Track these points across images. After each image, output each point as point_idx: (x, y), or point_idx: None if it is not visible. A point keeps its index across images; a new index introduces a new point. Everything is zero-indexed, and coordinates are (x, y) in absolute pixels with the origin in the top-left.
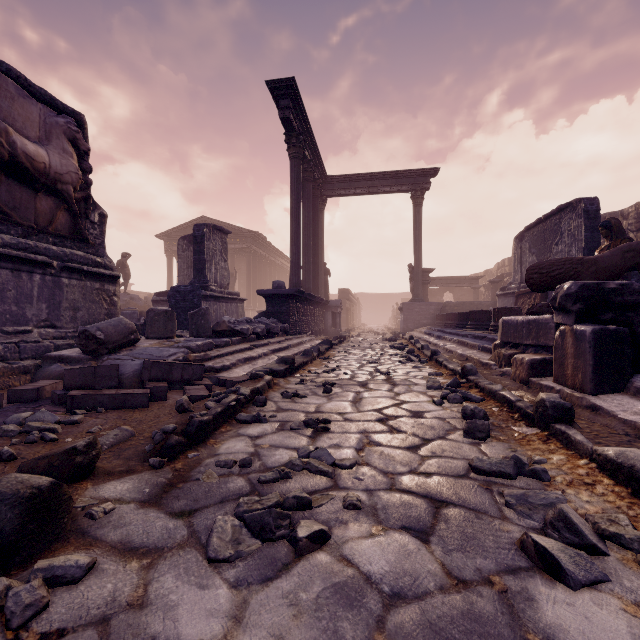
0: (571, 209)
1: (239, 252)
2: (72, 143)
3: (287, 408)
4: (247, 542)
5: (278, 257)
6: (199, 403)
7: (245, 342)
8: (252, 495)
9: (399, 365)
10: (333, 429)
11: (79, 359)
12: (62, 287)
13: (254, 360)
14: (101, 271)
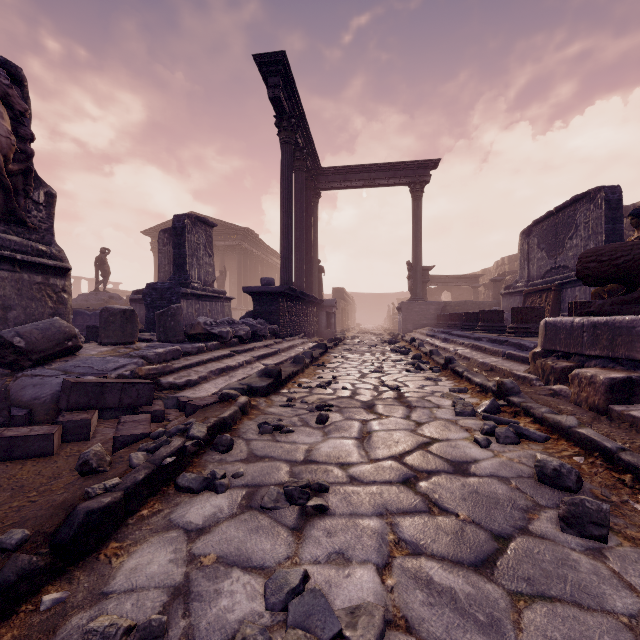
0: (588, 199)
1: (229, 249)
2: (3, 100)
3: (263, 454)
4: None
5: (270, 255)
6: (126, 451)
7: (225, 347)
8: None
9: (408, 375)
10: (333, 506)
11: None
12: None
13: (233, 370)
14: (42, 261)
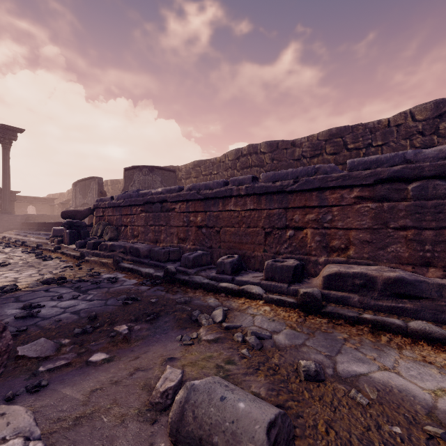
0: (94, 179)
1: None
2: None
3: None
4: None
5: None
6: None
7: None
8: None
9: (4, 249)
10: None
11: None
12: None
13: None
14: None
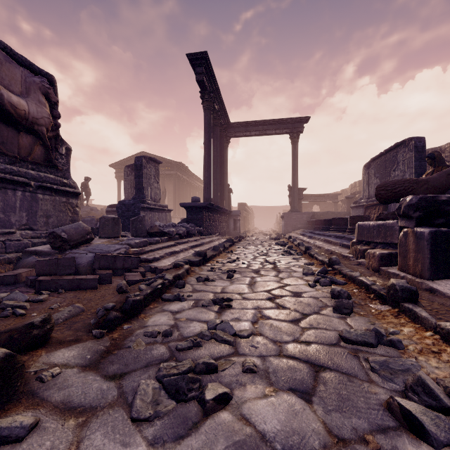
0: (405, 145)
1: (168, 177)
2: (45, 96)
3: (200, 289)
4: (164, 403)
5: (195, 180)
6: (135, 286)
7: (171, 240)
8: (171, 360)
9: (282, 257)
10: (234, 306)
11: (49, 253)
12: (38, 200)
13: (177, 253)
14: (66, 189)
